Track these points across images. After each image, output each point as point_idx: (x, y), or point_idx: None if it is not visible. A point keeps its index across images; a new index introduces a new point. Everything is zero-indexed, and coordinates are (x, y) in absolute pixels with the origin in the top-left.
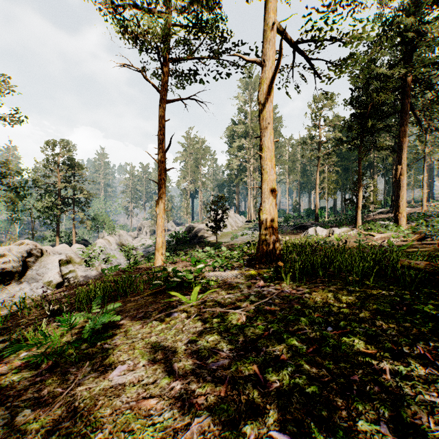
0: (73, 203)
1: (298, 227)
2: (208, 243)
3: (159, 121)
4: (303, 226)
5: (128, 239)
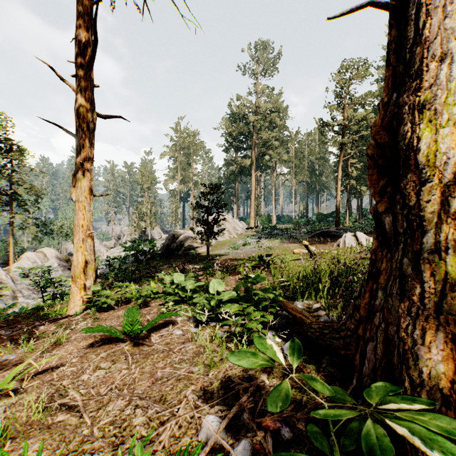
0: (11, 201)
1: (318, 234)
2: (197, 256)
3: (77, 0)
4: (326, 232)
5: (101, 249)
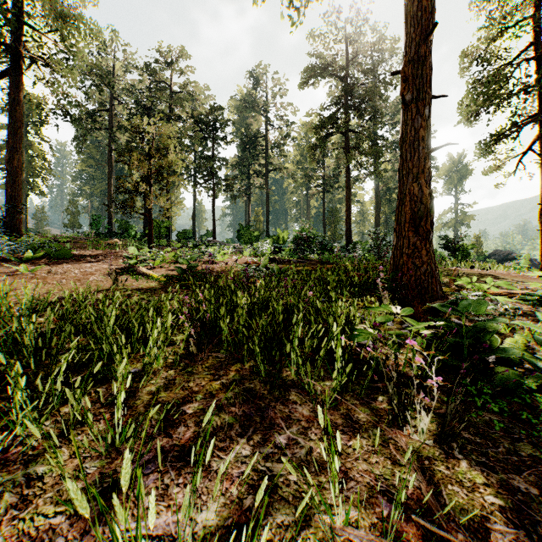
0: None
1: None
2: None
3: None
4: None
5: None
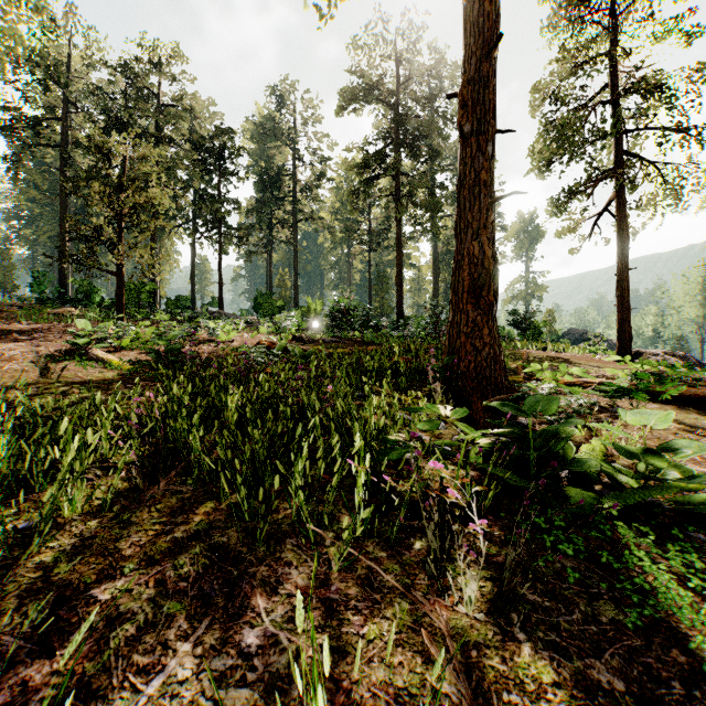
0: None
1: None
2: None
3: None
4: None
5: None
